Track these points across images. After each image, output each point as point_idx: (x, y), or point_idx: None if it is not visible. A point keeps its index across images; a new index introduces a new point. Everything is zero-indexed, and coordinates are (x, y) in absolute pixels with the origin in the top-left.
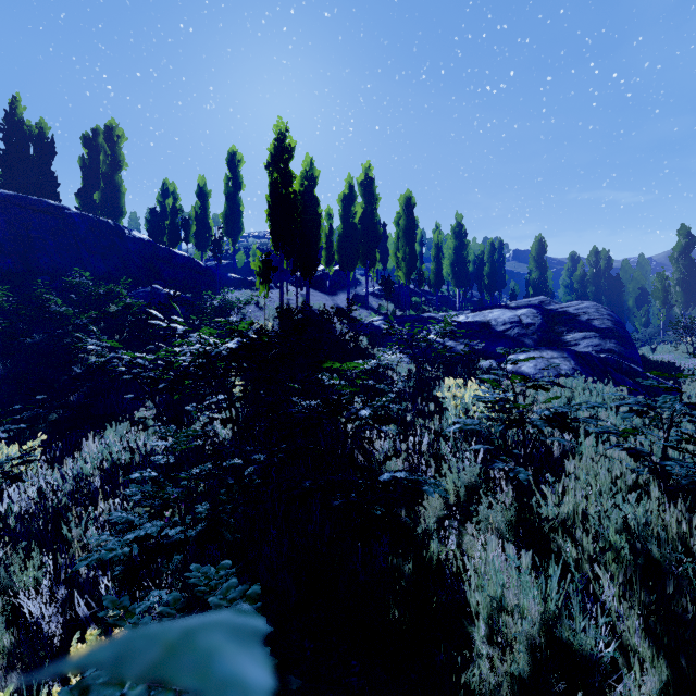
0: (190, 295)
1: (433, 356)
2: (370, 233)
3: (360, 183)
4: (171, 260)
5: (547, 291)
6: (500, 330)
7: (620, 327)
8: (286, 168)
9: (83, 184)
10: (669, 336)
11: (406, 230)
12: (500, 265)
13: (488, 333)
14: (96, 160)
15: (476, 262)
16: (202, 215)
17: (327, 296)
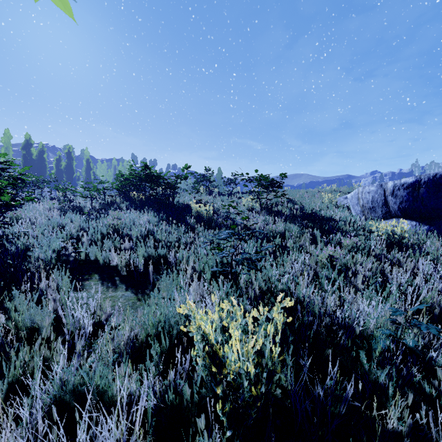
0: None
1: None
2: (70, 171)
3: (66, 153)
4: None
5: None
6: None
7: None
8: (29, 151)
9: None
10: None
11: (86, 170)
12: None
13: None
14: None
15: None
16: None
17: (54, 192)
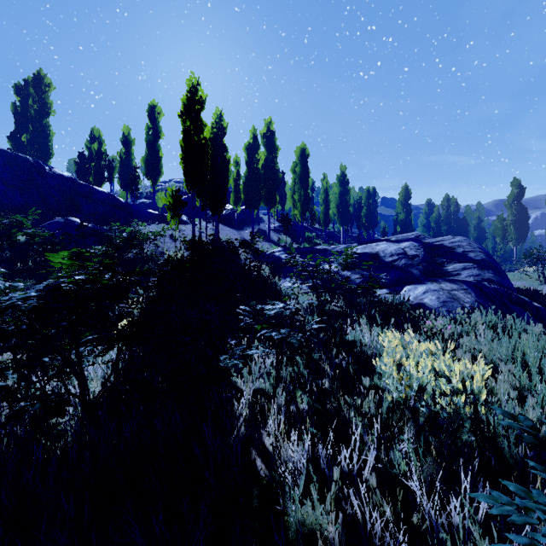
0: (108, 227)
1: (333, 286)
2: (271, 177)
3: (263, 135)
4: (91, 196)
5: (411, 229)
6: (389, 260)
7: (491, 259)
8: (197, 116)
9: (14, 128)
10: (514, 266)
11: (301, 176)
12: (374, 208)
13: (379, 263)
14: (27, 107)
15: (355, 206)
16: (127, 160)
17: (235, 230)
